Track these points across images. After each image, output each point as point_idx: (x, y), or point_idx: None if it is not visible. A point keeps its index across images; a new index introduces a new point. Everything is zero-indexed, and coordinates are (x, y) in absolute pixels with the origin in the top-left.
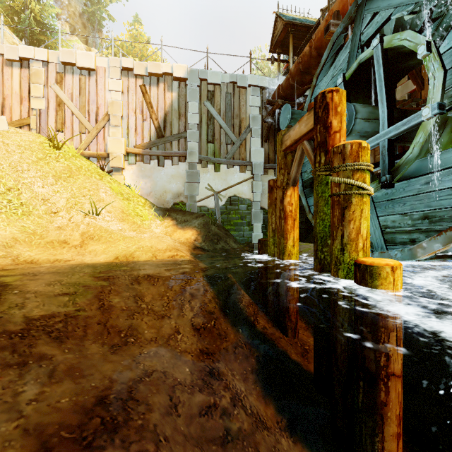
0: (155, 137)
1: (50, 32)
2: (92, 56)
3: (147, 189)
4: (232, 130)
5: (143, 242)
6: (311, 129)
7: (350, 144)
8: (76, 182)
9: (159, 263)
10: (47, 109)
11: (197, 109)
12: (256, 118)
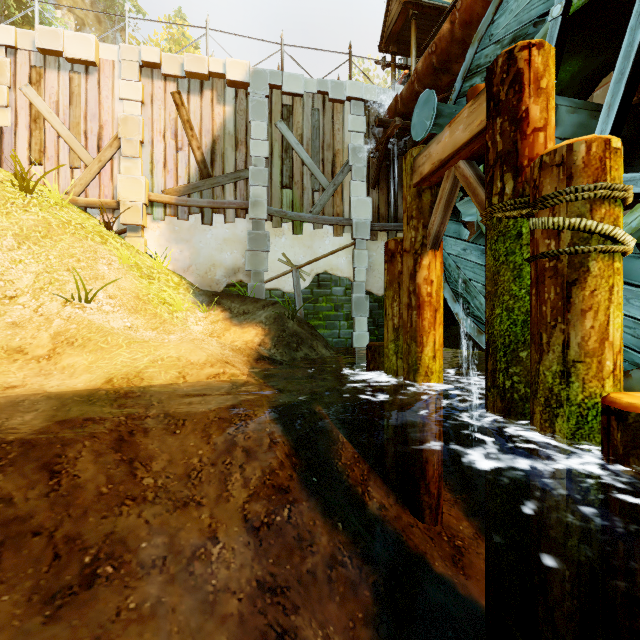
0: (196, 177)
1: (40, 22)
2: (92, 40)
3: (185, 261)
4: (320, 168)
5: (163, 350)
6: (478, 132)
7: (585, 143)
8: (56, 246)
9: (189, 388)
10: (15, 127)
11: (265, 134)
12: (359, 150)
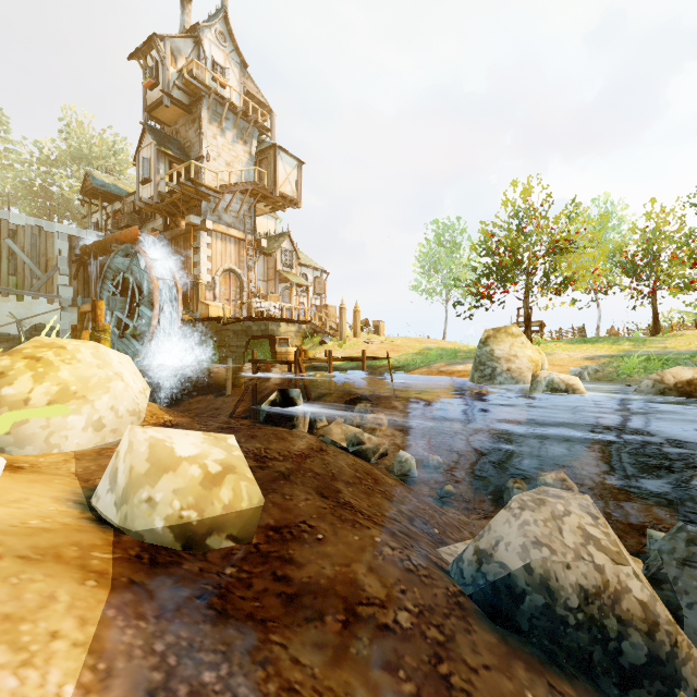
0: None
1: None
2: None
3: None
4: (38, 266)
5: None
6: (91, 311)
7: (101, 323)
8: None
9: None
10: None
11: None
12: (65, 259)
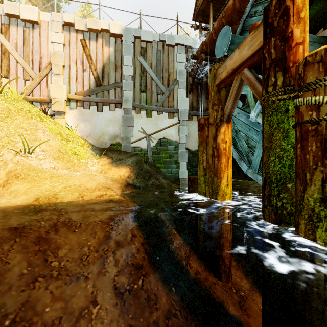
0: (94, 85)
1: None
2: (35, 10)
3: (87, 131)
4: (161, 82)
5: (71, 181)
6: (258, 49)
7: None
8: (13, 122)
9: (85, 204)
10: None
11: (131, 63)
12: (182, 72)
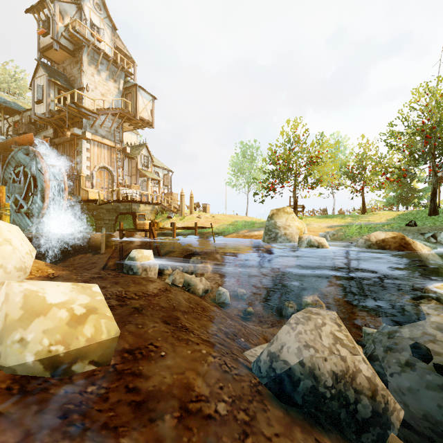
0: None
1: None
2: None
3: None
4: None
5: None
6: None
7: (3, 203)
8: None
9: None
10: None
11: None
12: None
